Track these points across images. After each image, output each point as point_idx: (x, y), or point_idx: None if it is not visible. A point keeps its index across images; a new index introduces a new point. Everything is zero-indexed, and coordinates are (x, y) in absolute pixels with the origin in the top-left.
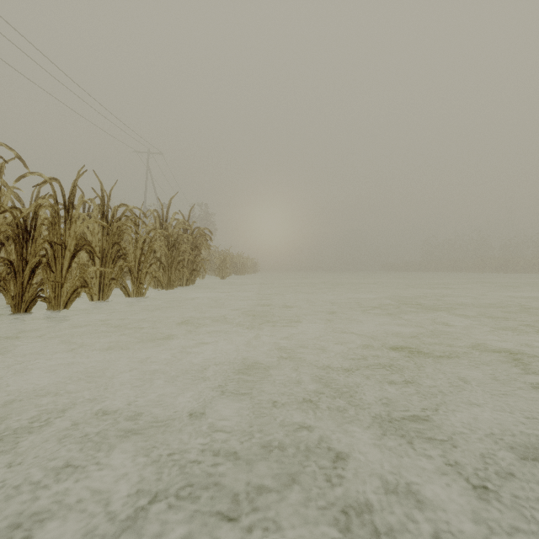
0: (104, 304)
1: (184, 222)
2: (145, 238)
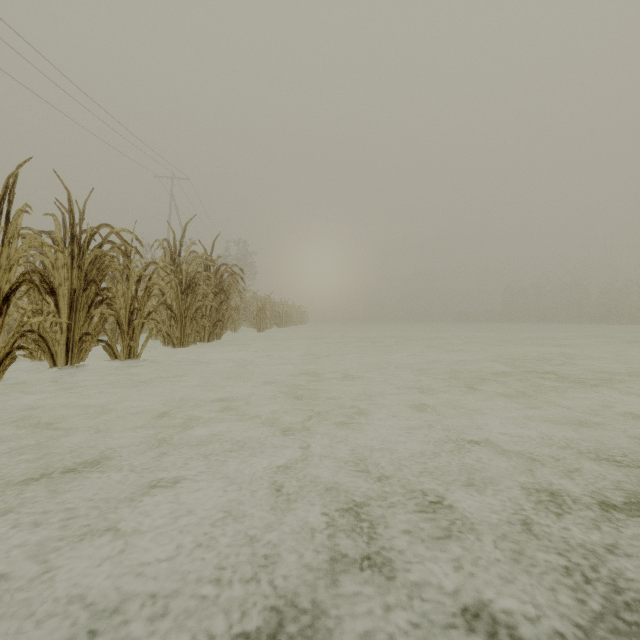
0: (76, 371)
1: (206, 257)
2: (140, 275)
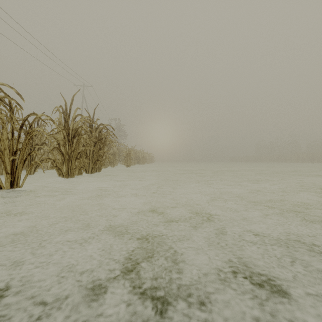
0: None
1: (90, 119)
2: (22, 122)
